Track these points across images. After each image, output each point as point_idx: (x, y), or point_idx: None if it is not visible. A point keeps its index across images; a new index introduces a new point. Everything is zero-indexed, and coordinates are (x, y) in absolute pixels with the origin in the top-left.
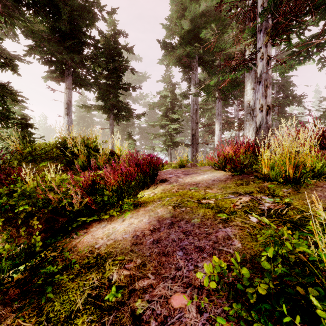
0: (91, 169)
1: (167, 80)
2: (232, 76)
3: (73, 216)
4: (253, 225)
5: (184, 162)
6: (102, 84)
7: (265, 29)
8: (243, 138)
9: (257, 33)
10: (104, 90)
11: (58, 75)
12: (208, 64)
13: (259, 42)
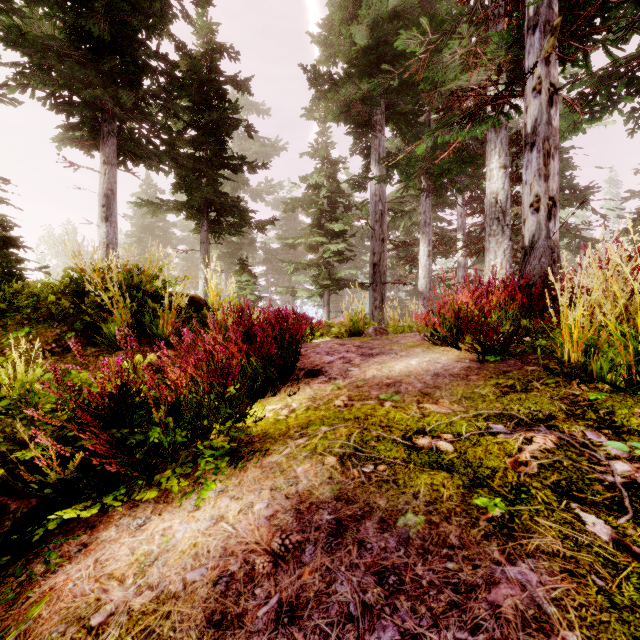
0: (143, 344)
1: (322, 153)
2: (465, 135)
3: (52, 493)
4: (606, 555)
5: (359, 324)
6: (184, 155)
7: (545, 23)
8: (491, 271)
9: (527, 34)
10: (188, 169)
11: (88, 134)
12: (405, 120)
13: (530, 53)
